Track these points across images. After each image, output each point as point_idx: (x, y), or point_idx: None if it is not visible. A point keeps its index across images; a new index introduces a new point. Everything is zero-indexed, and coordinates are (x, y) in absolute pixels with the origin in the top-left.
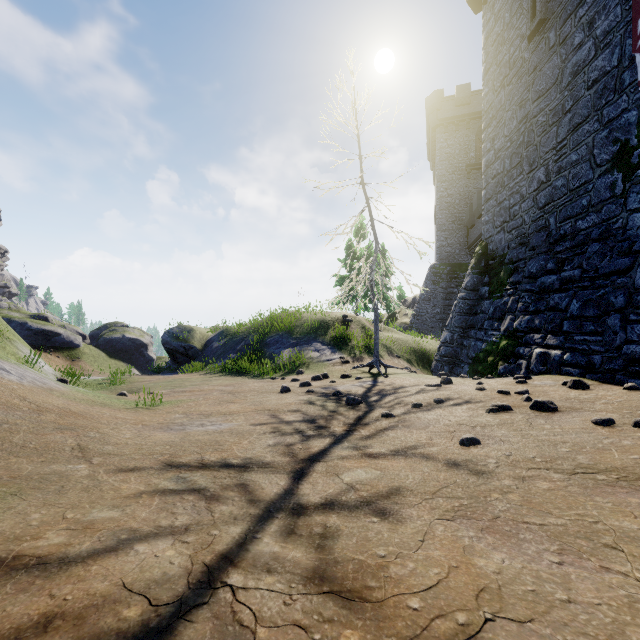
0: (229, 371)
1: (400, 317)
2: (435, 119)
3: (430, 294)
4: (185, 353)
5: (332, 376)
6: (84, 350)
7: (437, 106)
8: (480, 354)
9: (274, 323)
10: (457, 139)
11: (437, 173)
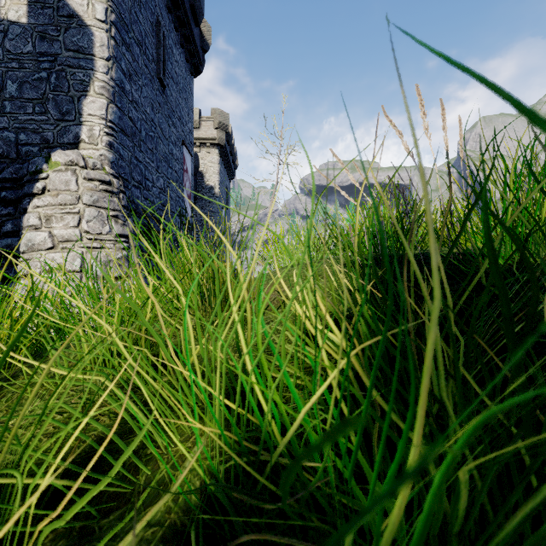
0: None
1: None
2: None
3: None
4: None
5: None
6: None
7: None
8: None
9: None
10: None
11: None
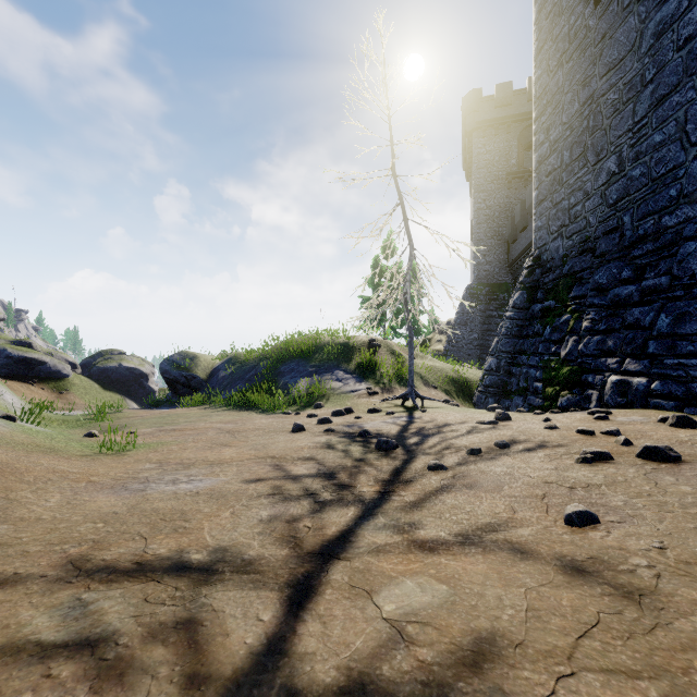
0: (235, 404)
1: (433, 344)
2: (472, 122)
3: (467, 318)
4: (187, 384)
5: (357, 410)
6: (74, 381)
7: (474, 107)
8: (535, 383)
9: (289, 348)
10: (497, 144)
11: (474, 182)
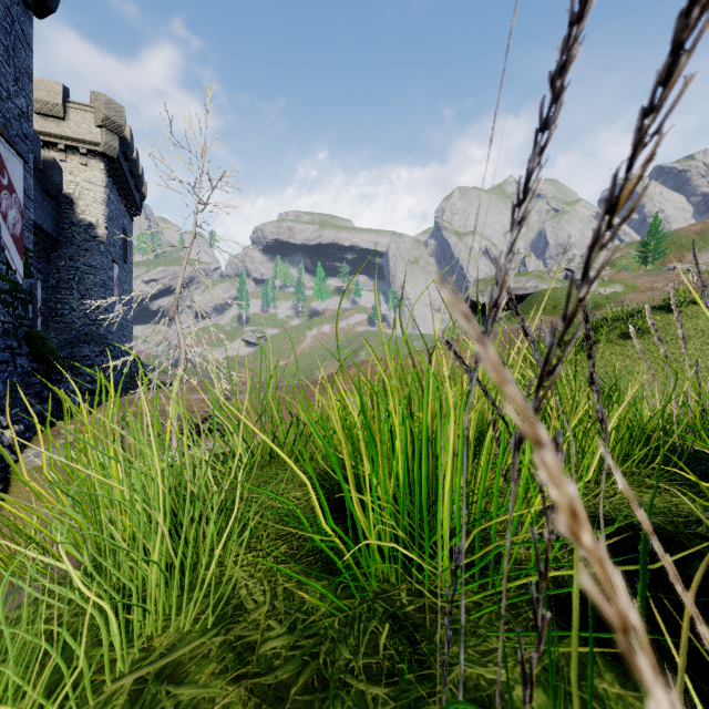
0: None
1: None
2: None
3: None
4: None
5: None
6: None
7: None
8: None
9: None
10: None
11: None
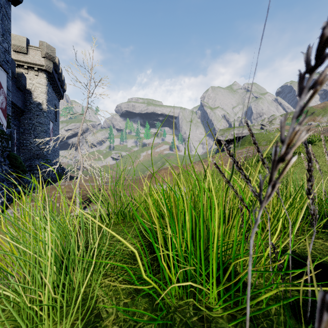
0: None
1: None
2: None
3: None
4: None
5: None
6: None
7: None
8: None
9: None
10: None
11: None
